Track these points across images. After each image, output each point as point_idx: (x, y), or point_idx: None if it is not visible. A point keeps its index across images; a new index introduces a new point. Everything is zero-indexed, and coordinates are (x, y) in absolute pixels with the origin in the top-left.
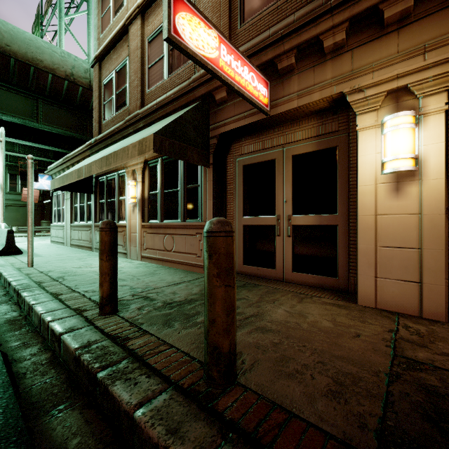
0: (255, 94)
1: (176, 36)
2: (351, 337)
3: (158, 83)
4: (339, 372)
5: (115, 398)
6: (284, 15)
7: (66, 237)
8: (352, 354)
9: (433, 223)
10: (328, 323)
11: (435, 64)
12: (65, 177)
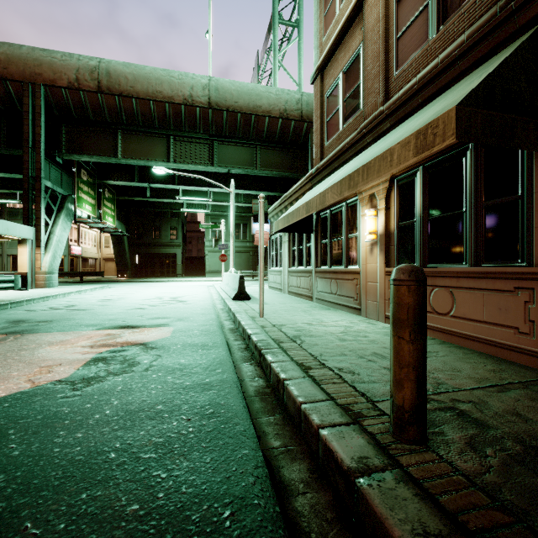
0: None
1: None
2: None
3: (417, 52)
4: None
5: None
6: None
7: (284, 283)
8: None
9: None
10: None
11: None
12: (290, 215)
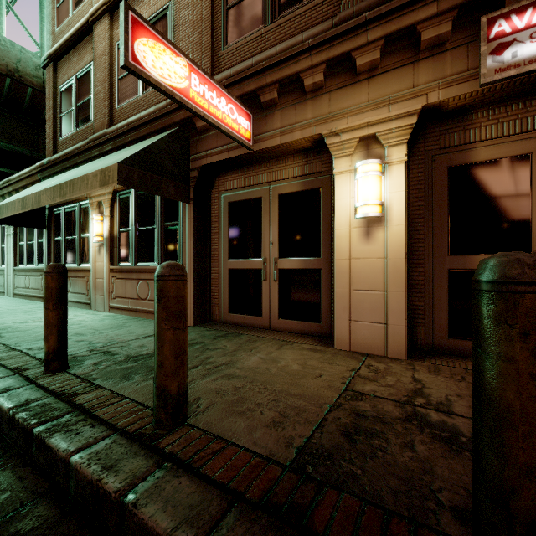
0: (234, 127)
1: (135, 63)
2: (313, 378)
3: (131, 99)
4: (289, 407)
5: (52, 449)
6: (268, 44)
7: (8, 285)
8: (307, 392)
9: (396, 267)
10: (298, 367)
11: (397, 117)
12: (4, 207)
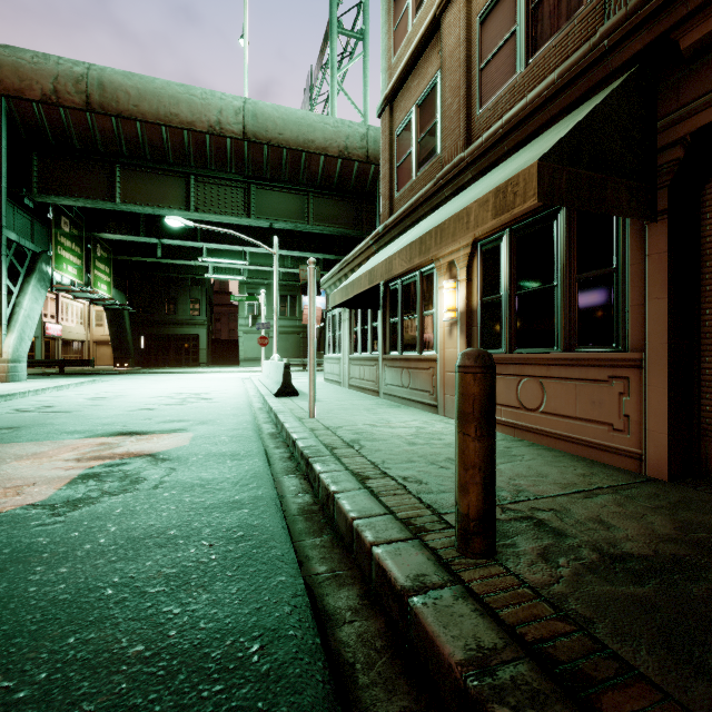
0: None
1: None
2: None
3: (503, 88)
4: None
5: None
6: None
7: (344, 374)
8: None
9: None
10: None
11: None
12: (350, 286)
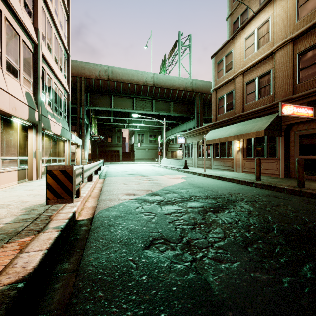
0: (306, 115)
1: (282, 114)
2: None
3: (252, 102)
4: None
5: (278, 187)
6: None
7: (194, 163)
8: None
9: None
10: None
11: None
12: (210, 141)
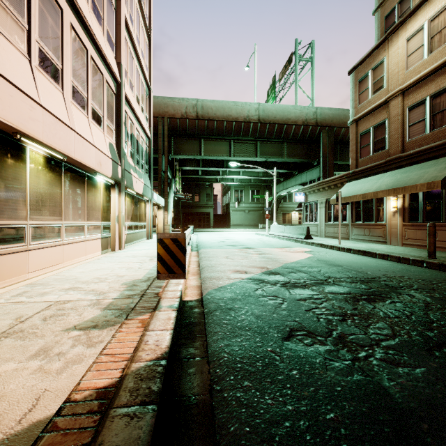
0: None
1: None
2: None
3: (419, 136)
4: None
5: None
6: None
7: (320, 231)
8: None
9: None
10: None
11: None
12: (347, 198)
